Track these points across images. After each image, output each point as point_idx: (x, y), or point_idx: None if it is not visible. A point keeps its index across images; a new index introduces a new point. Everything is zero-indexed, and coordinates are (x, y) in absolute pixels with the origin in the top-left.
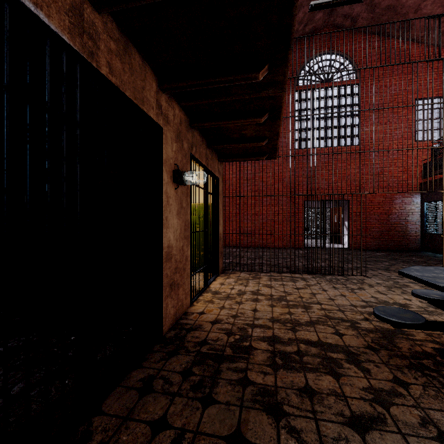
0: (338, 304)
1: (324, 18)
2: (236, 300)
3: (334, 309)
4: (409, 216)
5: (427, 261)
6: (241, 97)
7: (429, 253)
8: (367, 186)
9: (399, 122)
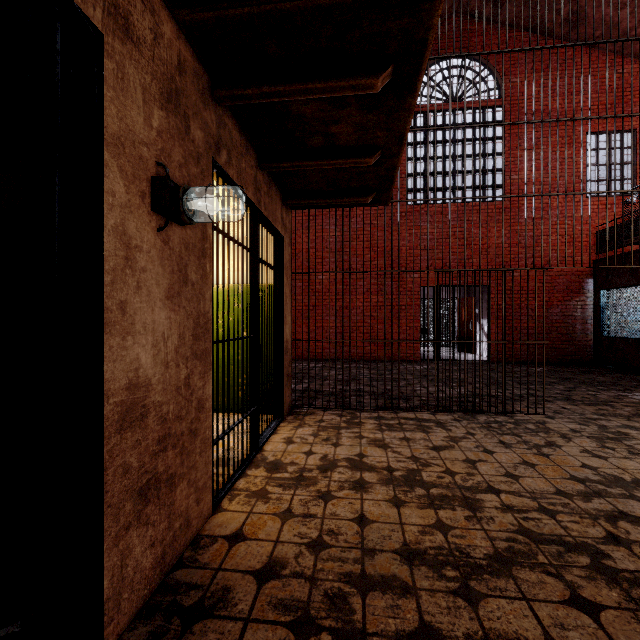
0: (533, 492)
1: None
2: (317, 488)
3: (530, 508)
4: (578, 311)
5: (618, 381)
6: None
7: (610, 367)
8: (516, 264)
9: (563, 167)
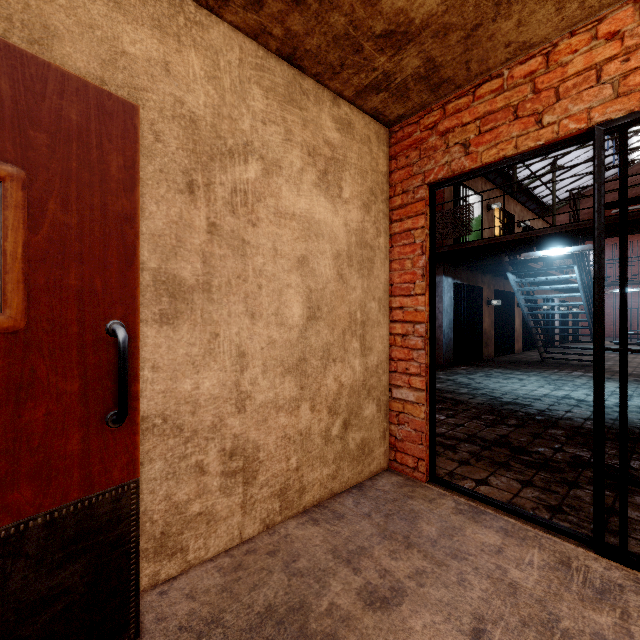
0: None
1: None
2: None
3: None
4: None
5: None
6: None
7: None
8: None
9: None
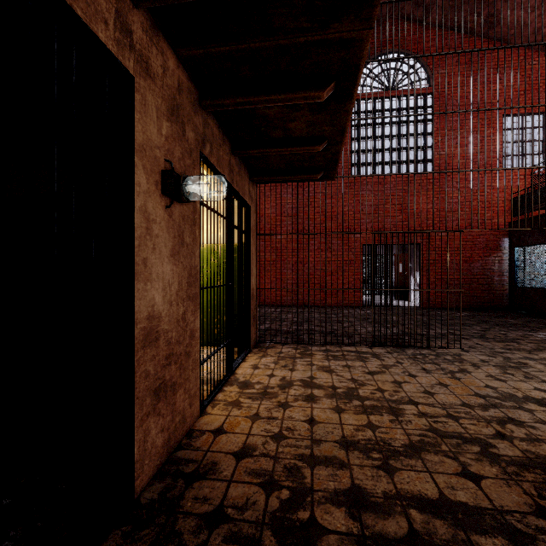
0: (443, 404)
1: (389, 5)
2: (278, 400)
3: (440, 415)
4: (495, 265)
5: (527, 323)
6: (291, 39)
7: (522, 312)
8: (443, 226)
9: (483, 144)
